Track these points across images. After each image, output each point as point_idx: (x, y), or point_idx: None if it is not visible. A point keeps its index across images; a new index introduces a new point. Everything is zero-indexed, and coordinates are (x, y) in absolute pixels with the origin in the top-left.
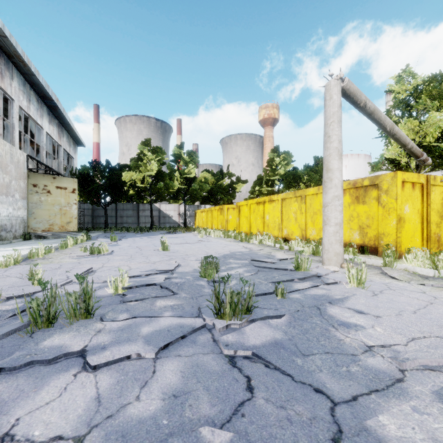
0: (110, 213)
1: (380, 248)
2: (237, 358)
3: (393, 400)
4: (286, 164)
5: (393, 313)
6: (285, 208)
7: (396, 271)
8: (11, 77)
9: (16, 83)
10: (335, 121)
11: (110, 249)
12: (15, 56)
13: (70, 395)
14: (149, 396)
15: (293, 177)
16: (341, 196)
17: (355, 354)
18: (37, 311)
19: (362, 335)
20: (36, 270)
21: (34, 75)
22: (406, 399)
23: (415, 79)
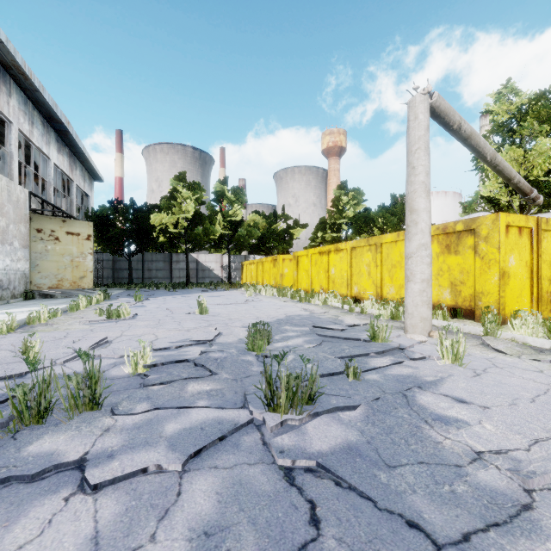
0: (135, 265)
1: (477, 310)
2: (295, 472)
3: (522, 541)
4: (355, 204)
5: (505, 403)
6: (355, 260)
7: (502, 342)
8: (8, 93)
9: (16, 101)
10: (421, 148)
11: (133, 312)
12: (13, 67)
13: (55, 533)
14: (169, 534)
15: (365, 220)
16: (429, 244)
17: (460, 464)
18: (24, 402)
19: (466, 435)
20: (32, 341)
21: (38, 91)
22: (541, 539)
23: (519, 97)
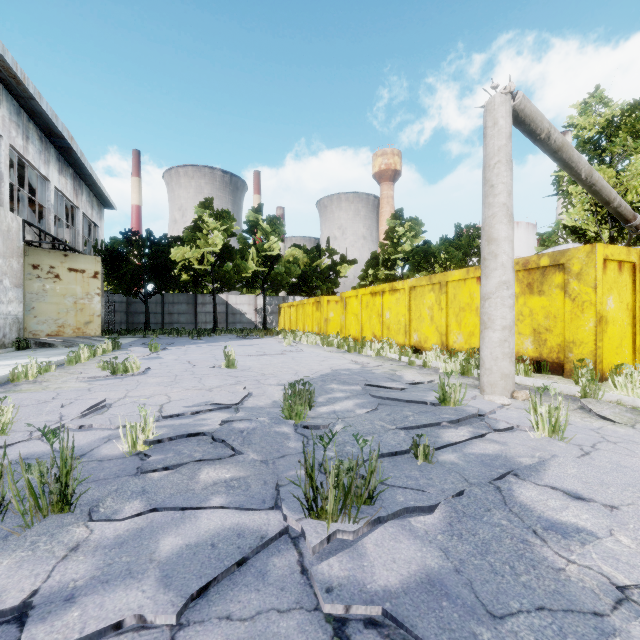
0: (153, 308)
1: (567, 364)
2: (351, 627)
3: None
4: (413, 236)
5: (638, 499)
6: (415, 301)
7: (607, 406)
8: None
9: (6, 110)
10: (502, 161)
11: (145, 365)
12: (3, 68)
13: None
14: None
15: (425, 255)
16: (512, 282)
17: (599, 611)
18: None
19: (597, 556)
20: (3, 407)
21: (33, 98)
22: None
23: (609, 108)
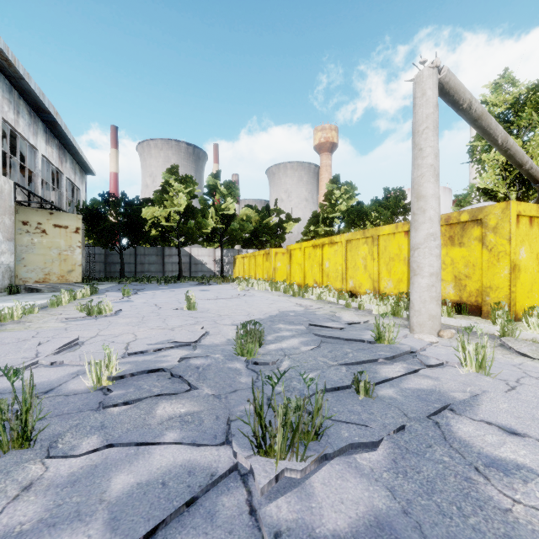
0: (128, 259)
1: (485, 306)
2: None
3: None
4: (348, 198)
5: None
6: (351, 253)
7: (525, 344)
8: None
9: None
10: (429, 127)
11: (117, 307)
12: None
13: None
14: None
15: (358, 214)
16: (438, 234)
17: None
18: None
19: None
20: None
21: (23, 78)
22: None
23: (516, 88)
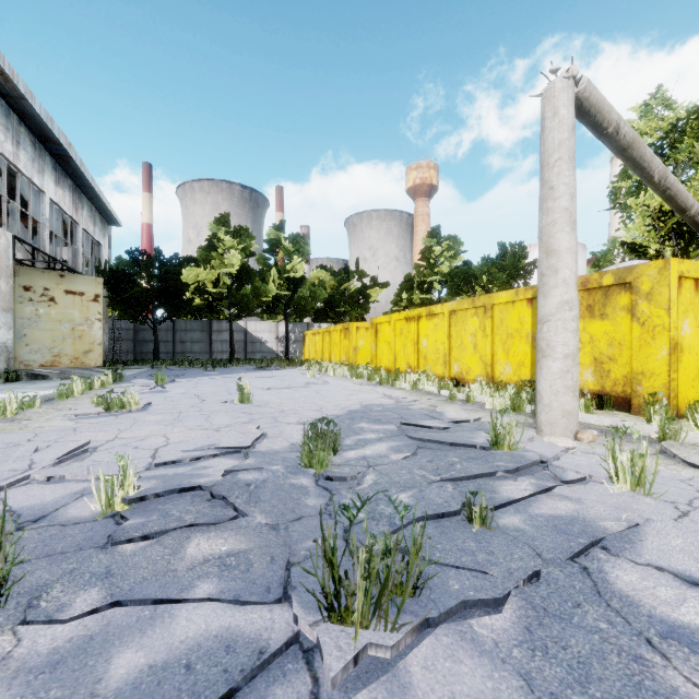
0: (164, 336)
1: (635, 399)
2: None
3: None
4: (451, 256)
5: None
6: (456, 327)
7: (694, 450)
8: None
9: None
10: (563, 158)
11: (147, 400)
12: None
13: None
14: None
15: (465, 277)
16: (576, 301)
17: None
18: None
19: None
20: None
21: (24, 98)
22: None
23: (673, 111)
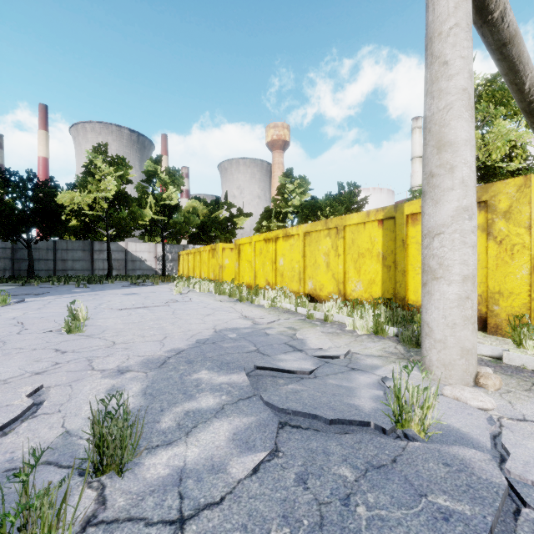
0: (44, 255)
1: (492, 318)
2: None
3: None
4: (301, 193)
5: None
6: (310, 247)
7: None
8: None
9: None
10: (461, 24)
11: None
12: None
13: None
14: None
15: (312, 209)
16: (475, 208)
17: None
18: None
19: None
20: None
21: None
22: None
23: None
